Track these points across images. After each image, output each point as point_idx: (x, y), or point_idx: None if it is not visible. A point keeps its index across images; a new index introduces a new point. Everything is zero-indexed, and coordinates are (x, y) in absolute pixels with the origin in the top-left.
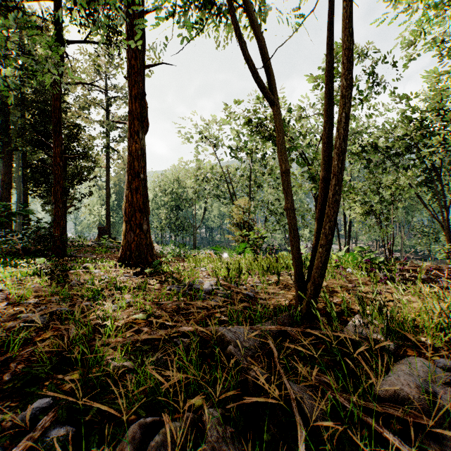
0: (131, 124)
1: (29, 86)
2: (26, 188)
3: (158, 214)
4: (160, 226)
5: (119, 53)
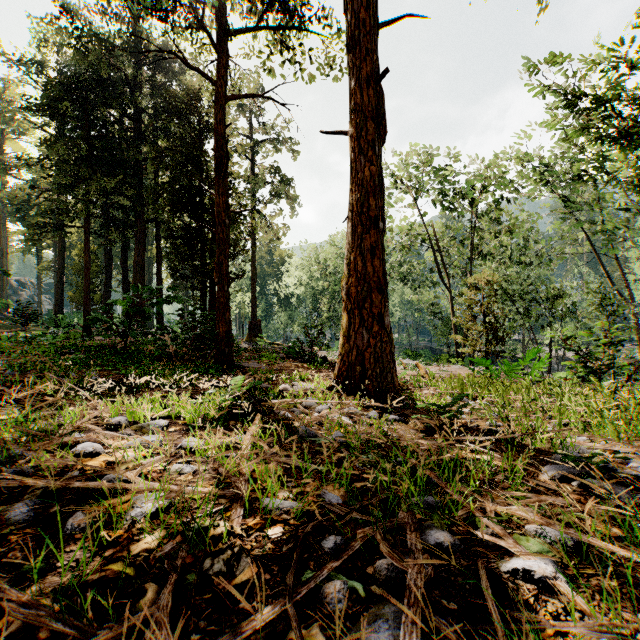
0: (360, 130)
1: (164, 136)
2: (160, 271)
3: (314, 304)
4: (319, 321)
5: (301, 43)
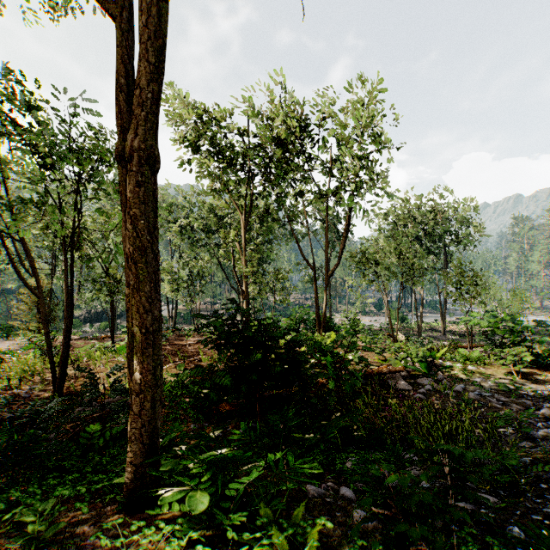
0: None
1: None
2: None
3: None
4: None
5: None
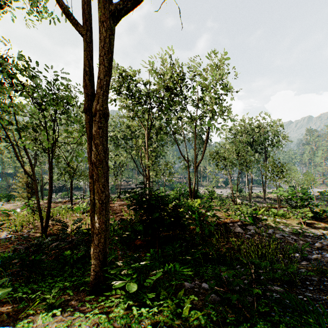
0: None
1: None
2: None
3: None
4: None
5: None
